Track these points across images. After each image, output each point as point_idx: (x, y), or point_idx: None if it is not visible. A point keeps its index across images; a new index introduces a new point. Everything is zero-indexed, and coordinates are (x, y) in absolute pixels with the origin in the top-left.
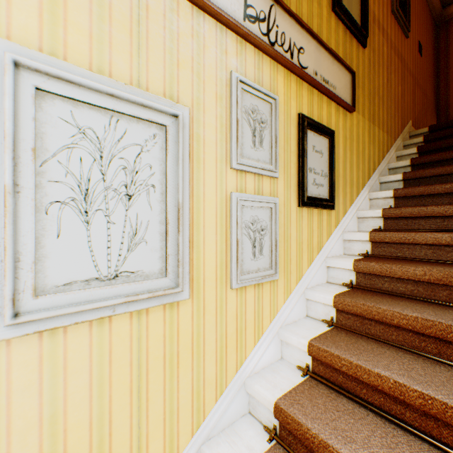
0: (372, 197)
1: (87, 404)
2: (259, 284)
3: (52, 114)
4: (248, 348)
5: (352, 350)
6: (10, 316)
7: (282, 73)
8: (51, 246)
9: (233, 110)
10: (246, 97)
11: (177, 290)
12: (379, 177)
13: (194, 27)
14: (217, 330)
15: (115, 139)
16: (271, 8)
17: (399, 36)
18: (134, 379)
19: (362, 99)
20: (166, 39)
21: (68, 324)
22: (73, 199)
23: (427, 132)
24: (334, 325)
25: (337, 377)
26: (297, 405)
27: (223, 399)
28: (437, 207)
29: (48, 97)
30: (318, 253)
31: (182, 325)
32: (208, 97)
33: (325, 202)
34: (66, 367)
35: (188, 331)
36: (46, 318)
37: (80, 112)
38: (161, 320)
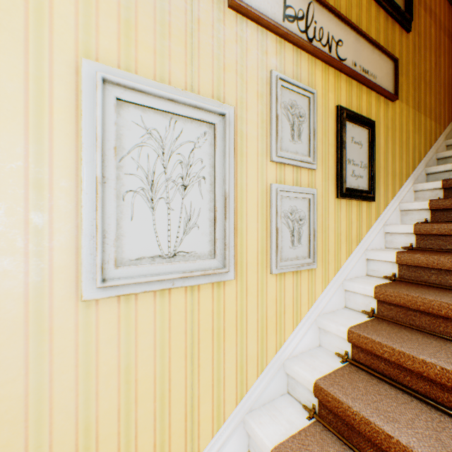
0: (417, 188)
1: (152, 361)
2: (297, 272)
3: (127, 119)
4: (287, 332)
5: (395, 338)
6: (100, 280)
7: (319, 68)
8: (126, 227)
9: (273, 107)
10: (285, 93)
11: (224, 270)
12: (426, 168)
13: (238, 33)
14: (258, 312)
15: (173, 137)
16: (309, 5)
17: (450, 15)
18: (188, 345)
19: (405, 86)
20: (214, 47)
21: (139, 292)
22: (142, 189)
23: None
24: (375, 316)
25: (378, 364)
26: (337, 386)
27: (263, 376)
28: None
29: (124, 105)
30: (357, 245)
31: (227, 303)
32: (250, 96)
33: (364, 193)
34: (136, 328)
35: (233, 309)
36: (124, 284)
37: (147, 116)
38: (210, 297)
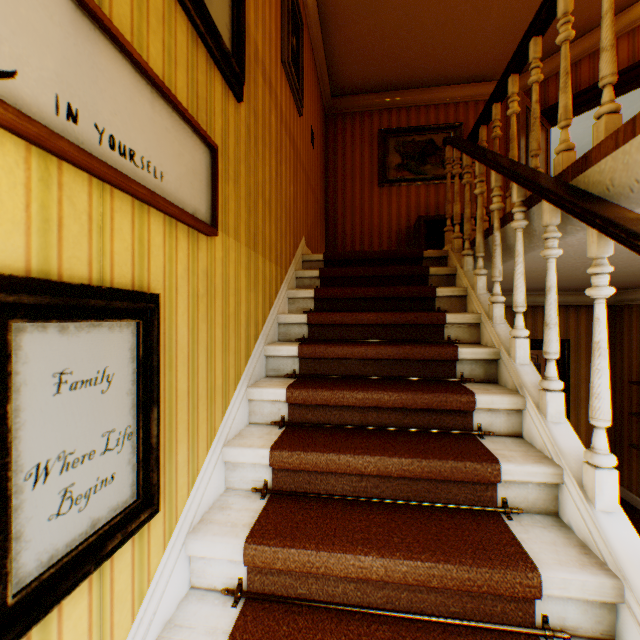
0: (254, 397)
1: None
2: None
3: None
4: None
5: None
6: None
7: None
8: None
9: None
10: None
11: None
12: (266, 346)
13: None
14: None
15: None
16: None
17: (292, 108)
18: None
19: (235, 204)
20: None
21: None
22: None
23: (323, 260)
24: None
25: None
26: None
27: None
28: (354, 458)
29: None
30: None
31: None
32: None
33: (121, 524)
34: None
35: None
36: None
37: None
38: None
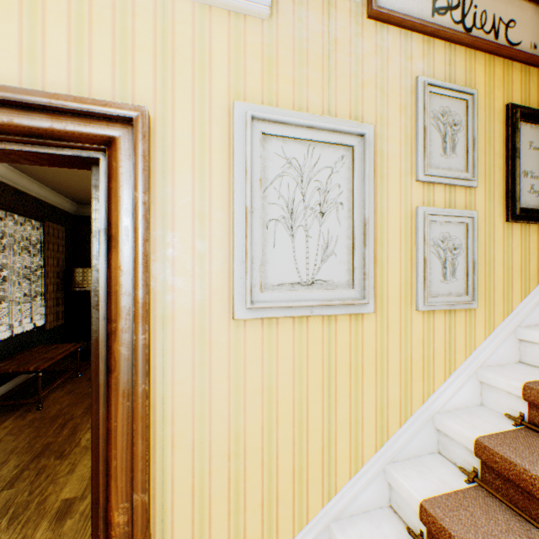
0: None
1: (291, 386)
2: (450, 312)
3: (270, 151)
4: (437, 381)
5: None
6: (249, 302)
7: (481, 61)
8: (269, 254)
9: (419, 118)
10: (434, 100)
11: (363, 301)
12: None
13: (377, 44)
14: (401, 352)
15: (311, 164)
16: None
17: None
18: (324, 377)
19: None
20: (351, 64)
21: (280, 316)
22: (283, 217)
23: None
24: None
25: None
26: (507, 446)
27: (407, 426)
28: None
29: (267, 139)
30: (537, 283)
31: (365, 338)
32: (391, 110)
33: None
34: (277, 352)
35: (371, 346)
36: (269, 307)
37: (287, 147)
38: (347, 329)
